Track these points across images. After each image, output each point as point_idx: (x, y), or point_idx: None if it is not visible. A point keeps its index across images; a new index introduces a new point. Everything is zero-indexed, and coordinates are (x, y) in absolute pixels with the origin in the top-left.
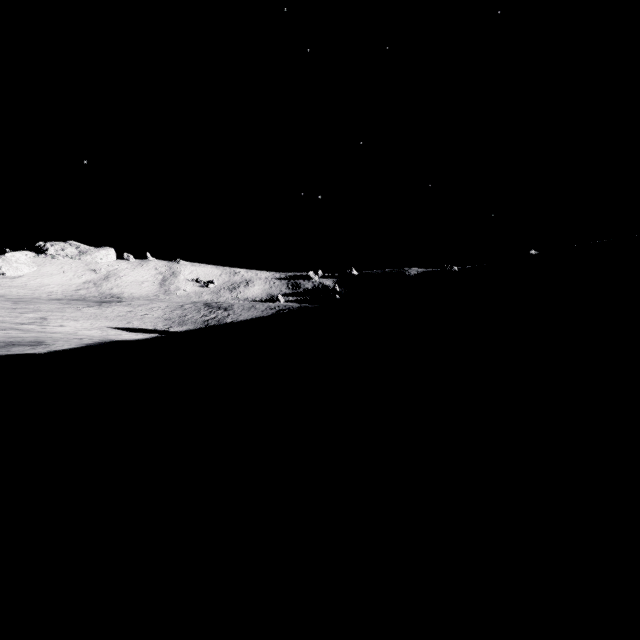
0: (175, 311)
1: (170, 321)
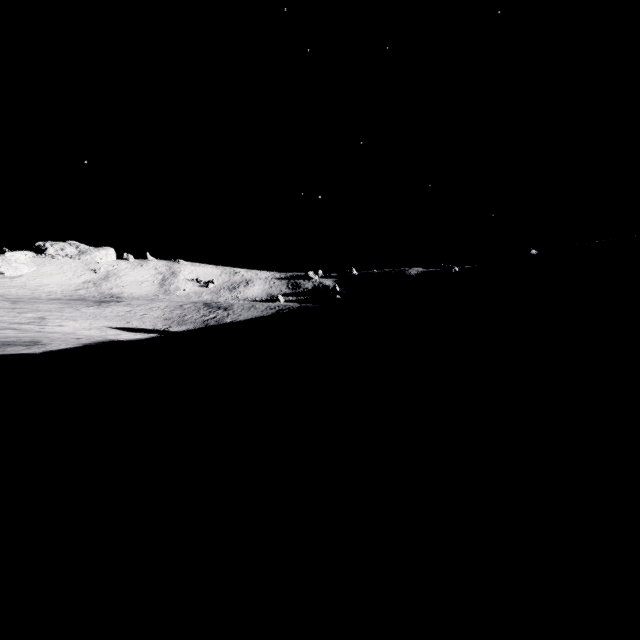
0: (175, 311)
1: (169, 321)
